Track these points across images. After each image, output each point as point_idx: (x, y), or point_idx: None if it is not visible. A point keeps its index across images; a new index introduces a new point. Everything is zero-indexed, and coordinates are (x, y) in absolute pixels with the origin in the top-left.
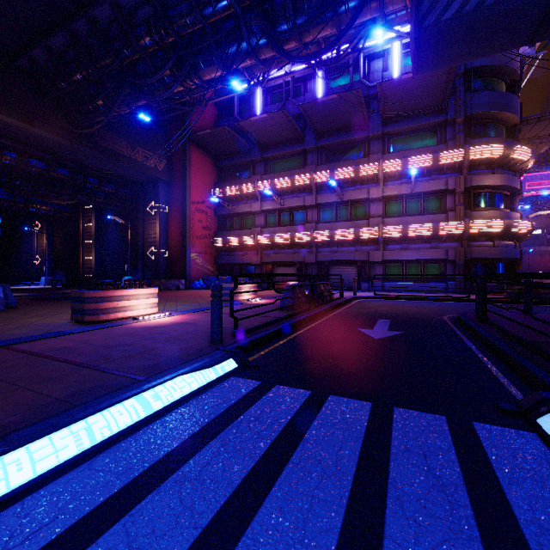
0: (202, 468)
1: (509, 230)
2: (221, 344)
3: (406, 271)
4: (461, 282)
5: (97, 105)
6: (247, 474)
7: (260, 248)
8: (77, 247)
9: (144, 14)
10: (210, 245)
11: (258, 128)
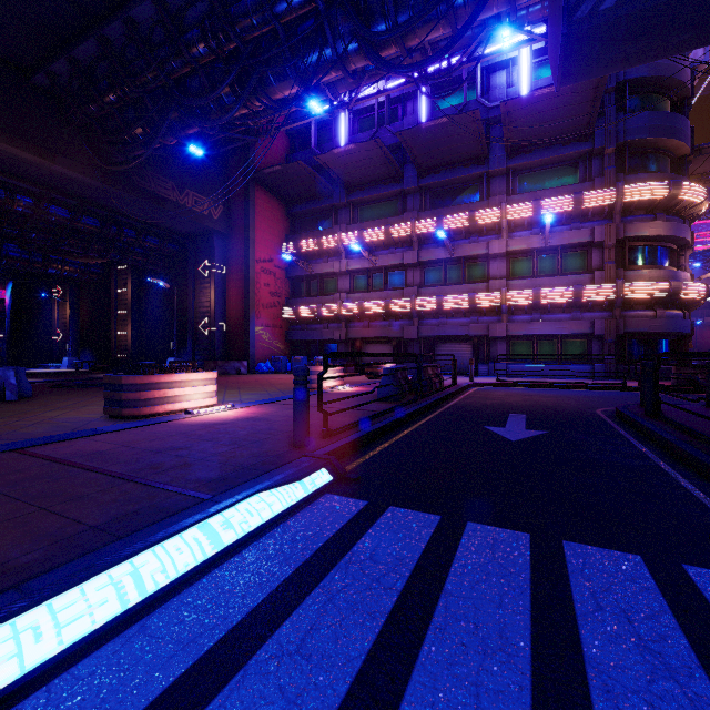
0: (305, 635)
1: (676, 296)
2: (307, 447)
3: (537, 350)
4: (612, 364)
5: (135, 134)
6: (372, 646)
7: (345, 320)
8: (109, 320)
9: (197, 13)
10: (279, 316)
11: (342, 163)
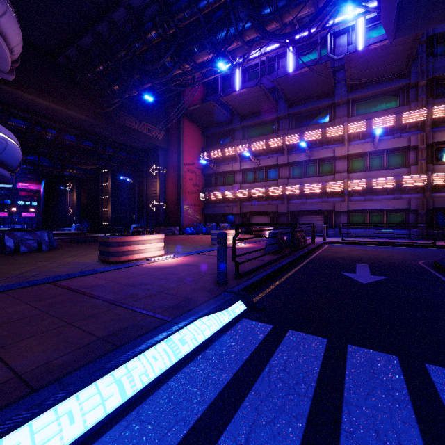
0: (249, 430)
1: None
2: (226, 285)
3: (369, 220)
4: (424, 229)
5: (114, 89)
6: (300, 443)
7: (239, 201)
8: (98, 202)
9: (151, 12)
10: (198, 198)
11: (238, 101)
